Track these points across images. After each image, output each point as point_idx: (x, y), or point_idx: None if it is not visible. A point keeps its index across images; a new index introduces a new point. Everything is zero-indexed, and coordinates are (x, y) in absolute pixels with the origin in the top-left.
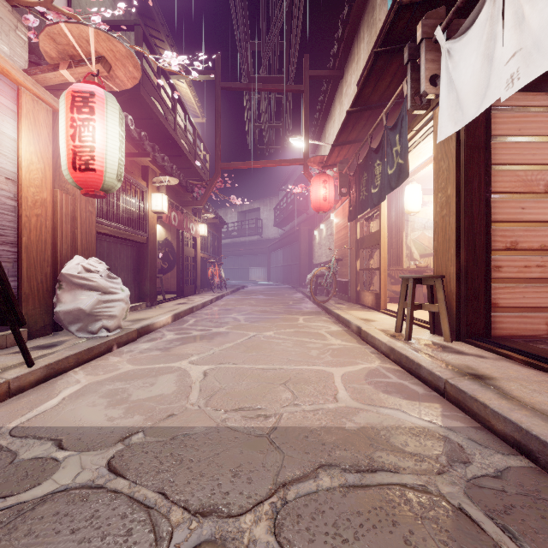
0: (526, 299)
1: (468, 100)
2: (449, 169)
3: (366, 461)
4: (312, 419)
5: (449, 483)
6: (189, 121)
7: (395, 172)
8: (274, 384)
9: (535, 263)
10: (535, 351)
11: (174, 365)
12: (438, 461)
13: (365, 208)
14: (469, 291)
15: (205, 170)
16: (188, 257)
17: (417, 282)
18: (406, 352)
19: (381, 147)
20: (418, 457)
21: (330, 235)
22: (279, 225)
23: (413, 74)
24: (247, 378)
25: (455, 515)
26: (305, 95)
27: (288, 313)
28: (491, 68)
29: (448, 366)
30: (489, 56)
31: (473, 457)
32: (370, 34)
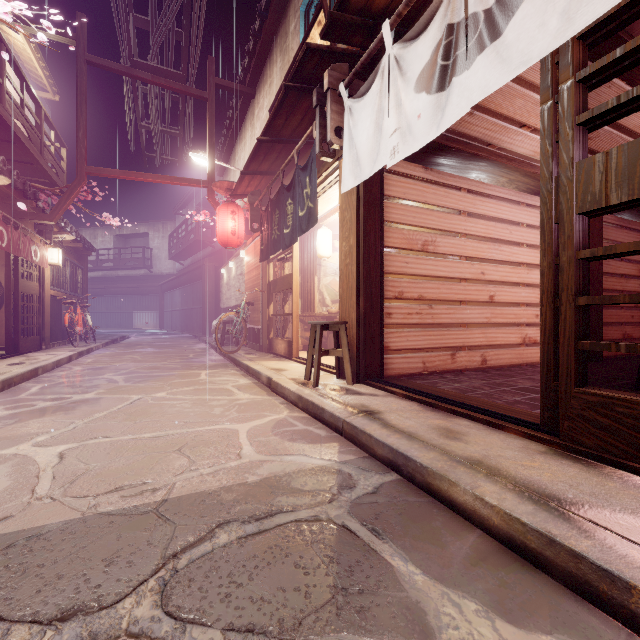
0: (409, 342)
1: (365, 160)
2: (351, 220)
3: (267, 508)
4: (211, 482)
5: (338, 507)
6: (30, 93)
7: (305, 215)
8: (165, 452)
9: (415, 311)
10: (413, 386)
11: (5, 452)
12: (331, 491)
13: (277, 248)
14: (367, 336)
15: (60, 171)
16: (28, 295)
17: (324, 328)
18: (312, 398)
19: (293, 186)
20: (314, 493)
21: (241, 275)
22: (176, 258)
23: (322, 119)
24: (128, 451)
25: (338, 531)
26: (209, 105)
27: (187, 368)
28: (381, 137)
29: (347, 407)
30: (379, 125)
31: (359, 482)
32: (283, 60)
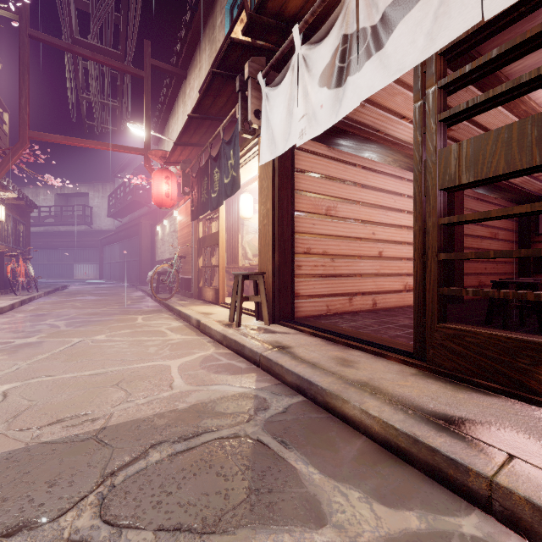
0: (315, 289)
1: (279, 139)
2: (268, 188)
3: (194, 429)
4: (145, 410)
5: (254, 425)
6: None
7: (230, 182)
8: (104, 387)
9: (320, 263)
10: (318, 325)
11: None
12: (249, 413)
13: (206, 210)
14: (281, 284)
15: (2, 134)
16: None
17: (245, 278)
18: (235, 337)
19: (219, 157)
20: (235, 415)
21: (174, 232)
22: (115, 216)
23: (243, 103)
24: (70, 387)
25: (254, 445)
26: (145, 82)
27: (124, 314)
28: (292, 120)
29: (263, 343)
30: (290, 111)
31: (272, 404)
32: (211, 49)
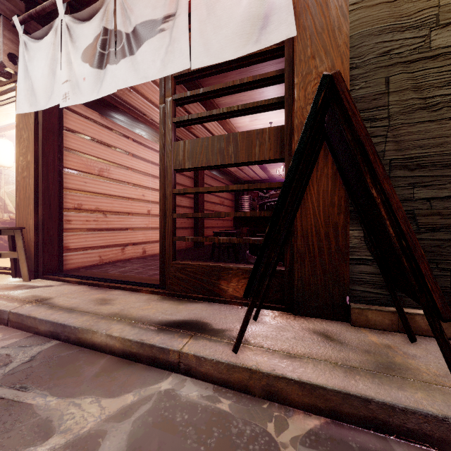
0: (87, 242)
1: (40, 93)
2: (29, 140)
3: None
4: None
5: None
6: None
7: None
8: None
9: (93, 218)
10: (88, 274)
11: None
12: None
13: None
14: (46, 239)
15: None
16: None
17: None
18: None
19: None
20: None
21: None
22: None
23: None
24: None
25: None
26: None
27: None
28: (55, 81)
29: (16, 300)
30: (53, 71)
31: (17, 357)
32: None
